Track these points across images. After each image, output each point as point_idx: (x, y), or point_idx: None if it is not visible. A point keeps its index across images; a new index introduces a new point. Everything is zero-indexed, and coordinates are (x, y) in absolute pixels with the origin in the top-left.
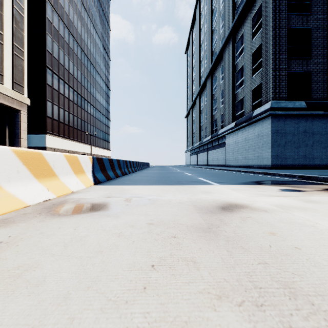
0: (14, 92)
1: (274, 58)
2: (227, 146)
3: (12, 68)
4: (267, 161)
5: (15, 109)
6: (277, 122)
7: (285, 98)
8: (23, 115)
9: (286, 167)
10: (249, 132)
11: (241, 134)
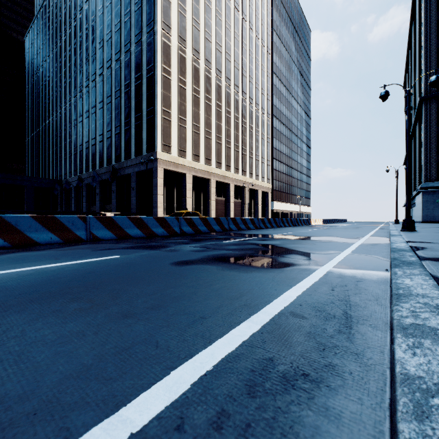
0: (267, 184)
1: (426, 157)
2: (415, 206)
3: (266, 172)
4: (421, 218)
5: (267, 192)
6: (427, 195)
7: (434, 180)
8: (269, 194)
9: (433, 222)
10: (419, 199)
11: (418, 199)
